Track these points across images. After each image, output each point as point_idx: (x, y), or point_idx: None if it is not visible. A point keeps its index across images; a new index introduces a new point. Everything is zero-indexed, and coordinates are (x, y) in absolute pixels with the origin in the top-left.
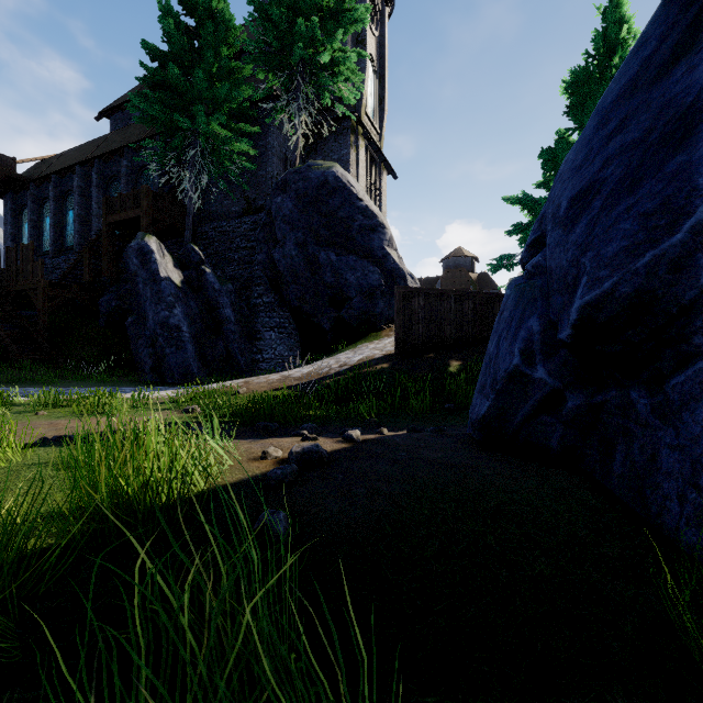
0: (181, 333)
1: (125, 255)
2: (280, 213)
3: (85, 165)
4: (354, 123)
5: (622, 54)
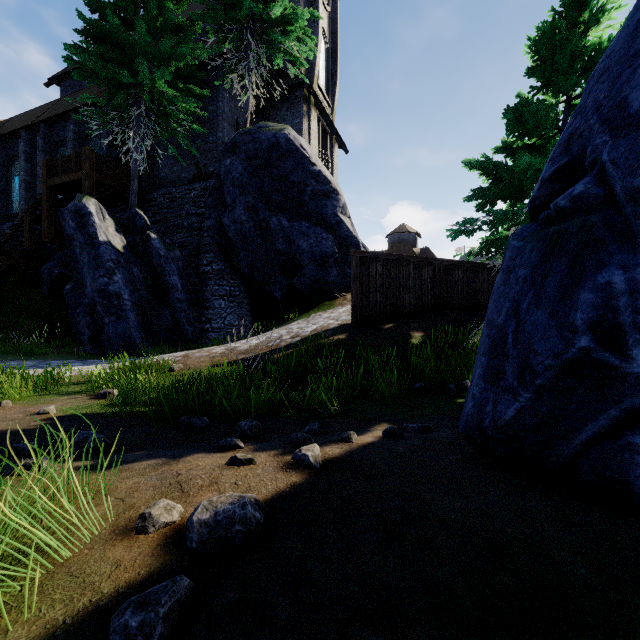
0: (122, 301)
1: (61, 217)
2: (229, 176)
3: (31, 130)
4: (306, 93)
5: (589, 8)
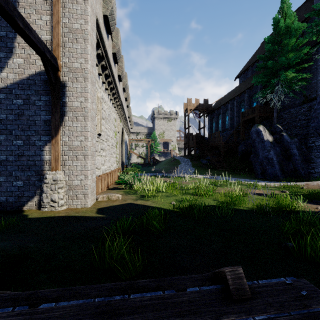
0: (273, 161)
1: (251, 133)
2: None
3: (231, 99)
4: None
5: None
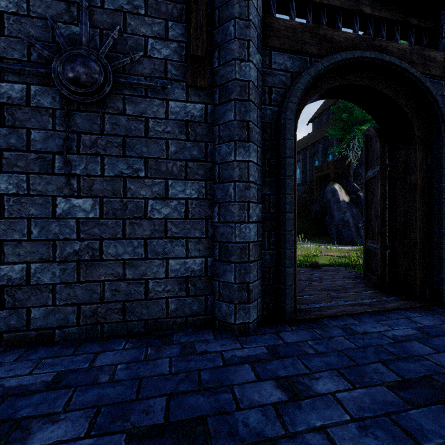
0: (349, 223)
1: (326, 192)
2: None
3: (303, 149)
4: None
5: None
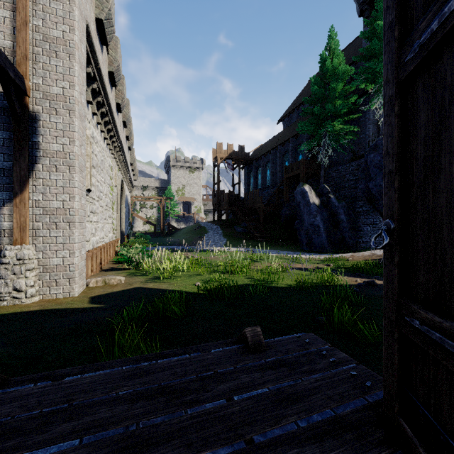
0: (319, 228)
1: (295, 194)
2: (372, 163)
3: (273, 149)
4: None
5: None
